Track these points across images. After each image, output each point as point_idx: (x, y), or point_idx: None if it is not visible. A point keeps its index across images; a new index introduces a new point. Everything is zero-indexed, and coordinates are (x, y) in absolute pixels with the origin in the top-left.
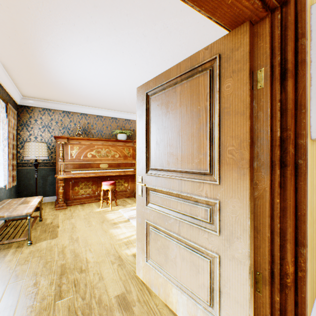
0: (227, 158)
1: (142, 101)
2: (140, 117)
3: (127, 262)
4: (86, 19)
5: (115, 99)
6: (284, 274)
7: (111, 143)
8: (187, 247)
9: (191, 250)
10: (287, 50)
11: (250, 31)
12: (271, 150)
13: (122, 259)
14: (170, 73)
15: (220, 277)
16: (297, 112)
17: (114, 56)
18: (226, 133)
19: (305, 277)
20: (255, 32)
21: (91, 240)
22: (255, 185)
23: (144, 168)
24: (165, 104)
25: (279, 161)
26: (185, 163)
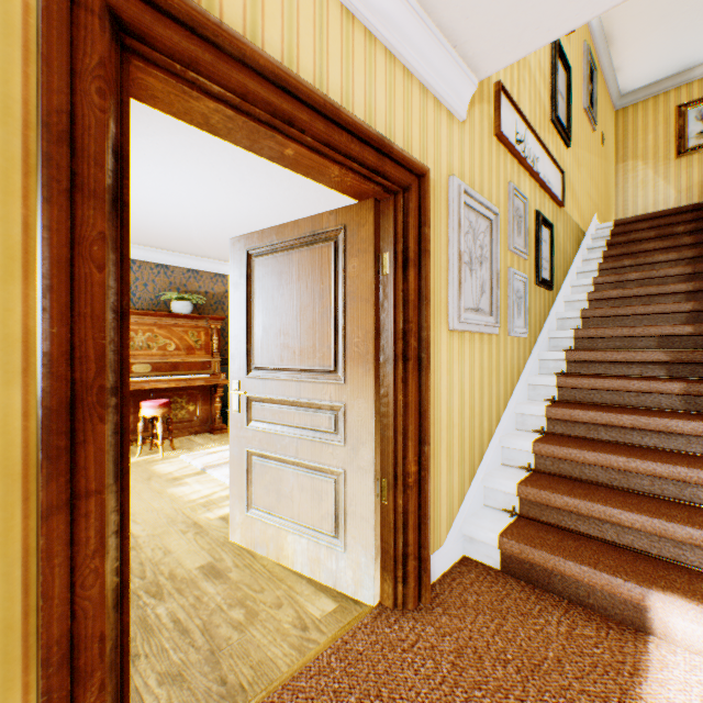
0: (353, 352)
1: (240, 263)
2: (237, 286)
3: (211, 528)
4: (135, 107)
5: (170, 230)
6: (407, 474)
7: (158, 321)
8: (308, 471)
9: (313, 474)
10: (409, 238)
11: (376, 210)
12: (395, 343)
13: (202, 526)
14: (284, 231)
15: (346, 496)
16: (421, 304)
17: (179, 163)
18: (352, 321)
19: (428, 476)
20: (381, 210)
21: (133, 507)
22: (382, 383)
23: (244, 367)
24: (277, 274)
25: (402, 355)
26: (305, 359)
